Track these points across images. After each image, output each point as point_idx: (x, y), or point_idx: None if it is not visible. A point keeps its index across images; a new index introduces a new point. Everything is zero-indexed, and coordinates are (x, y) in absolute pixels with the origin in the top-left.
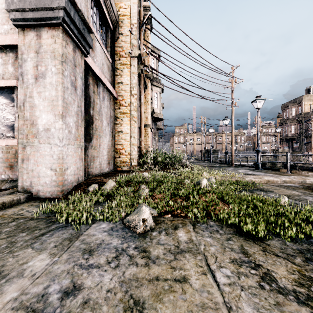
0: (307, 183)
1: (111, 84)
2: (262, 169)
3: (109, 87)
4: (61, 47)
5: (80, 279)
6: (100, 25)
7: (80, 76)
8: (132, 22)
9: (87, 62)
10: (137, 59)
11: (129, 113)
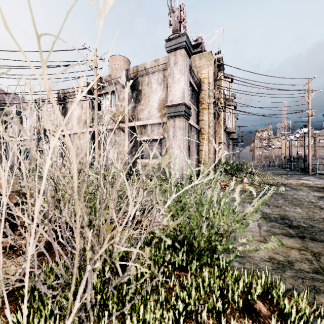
0: None
1: (197, 123)
2: None
3: (196, 126)
4: (182, 124)
5: None
6: (191, 93)
7: (187, 131)
8: (209, 82)
9: (189, 122)
10: (212, 104)
11: (208, 138)
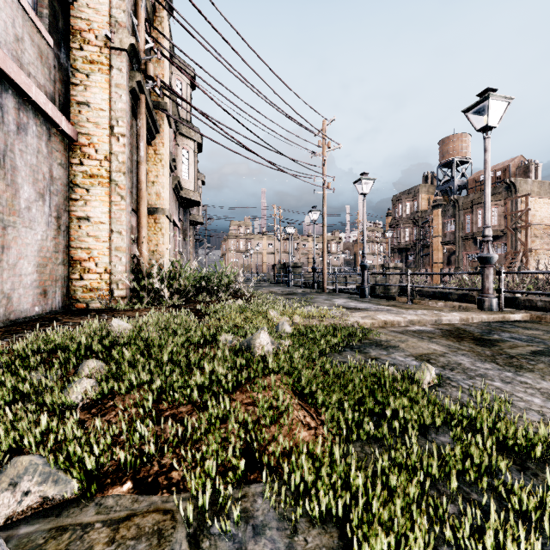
0: (443, 323)
1: (55, 100)
2: (371, 297)
3: (43, 103)
4: None
5: None
6: None
7: None
8: None
9: None
10: (127, 57)
11: (108, 176)
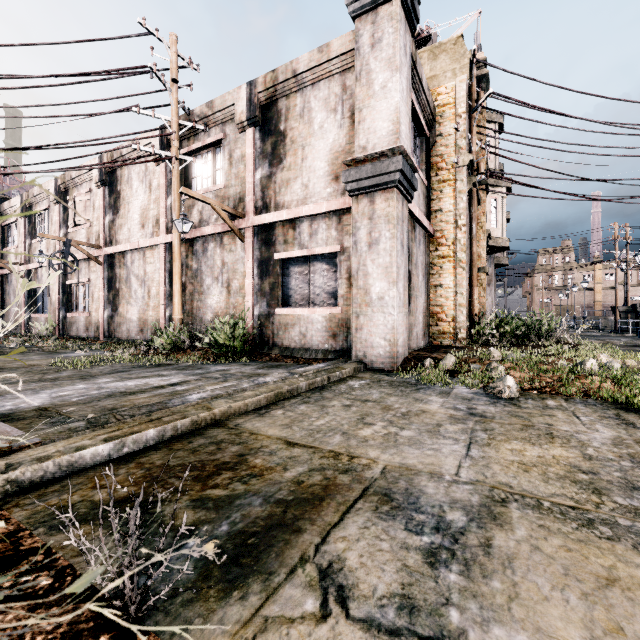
0: None
1: (426, 217)
2: None
3: (426, 224)
4: (395, 209)
5: (472, 406)
6: (414, 141)
7: (406, 230)
8: (458, 113)
9: (410, 208)
10: (466, 169)
11: (454, 256)
